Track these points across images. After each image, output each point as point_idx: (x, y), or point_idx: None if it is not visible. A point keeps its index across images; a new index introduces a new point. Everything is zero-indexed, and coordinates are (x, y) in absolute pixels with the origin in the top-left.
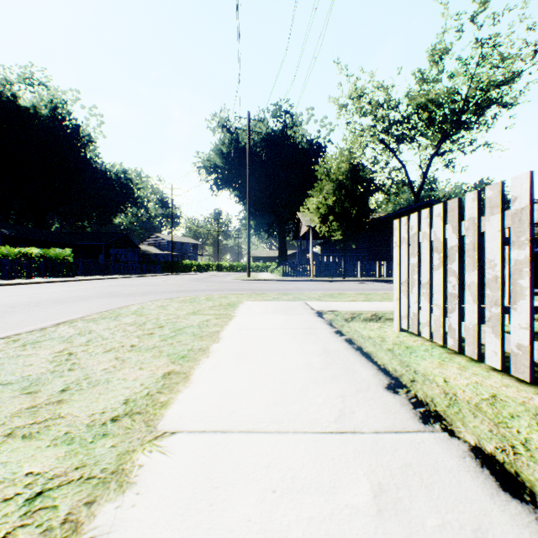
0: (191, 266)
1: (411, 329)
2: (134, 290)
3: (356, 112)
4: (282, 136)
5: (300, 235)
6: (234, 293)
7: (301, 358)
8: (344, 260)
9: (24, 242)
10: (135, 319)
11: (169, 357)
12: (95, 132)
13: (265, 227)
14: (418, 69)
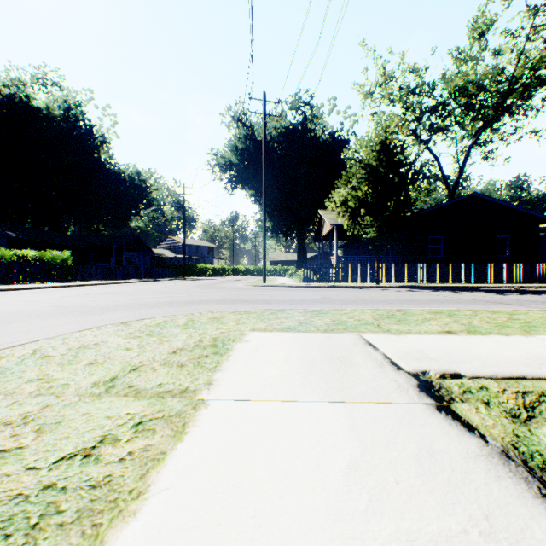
0: (205, 269)
1: None
2: (109, 301)
3: (384, 99)
4: (301, 129)
5: (322, 236)
6: (238, 310)
7: None
8: (377, 262)
9: (32, 245)
10: None
11: None
12: (109, 133)
13: (283, 228)
14: (456, 47)
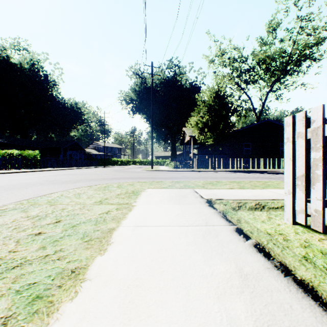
0: (117, 161)
1: (312, 225)
2: (71, 178)
3: (220, 64)
4: (173, 80)
5: (185, 142)
6: (140, 181)
7: (216, 302)
8: (214, 157)
9: (12, 146)
10: (42, 210)
11: (13, 300)
12: (58, 79)
13: (162, 137)
14: (259, 36)
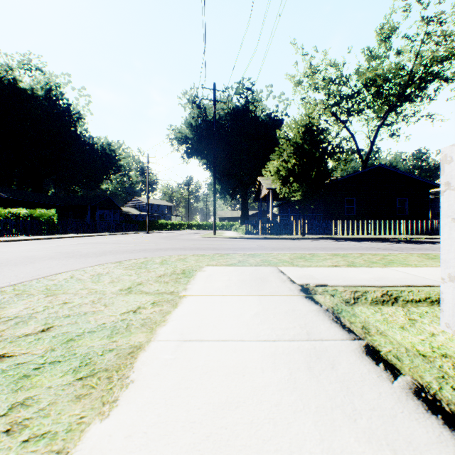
0: (165, 224)
1: None
2: (96, 249)
3: (311, 87)
4: (244, 110)
5: (261, 197)
6: (196, 254)
7: None
8: (303, 219)
9: (20, 204)
10: (28, 306)
11: None
12: (84, 110)
13: (229, 191)
14: (367, 47)
